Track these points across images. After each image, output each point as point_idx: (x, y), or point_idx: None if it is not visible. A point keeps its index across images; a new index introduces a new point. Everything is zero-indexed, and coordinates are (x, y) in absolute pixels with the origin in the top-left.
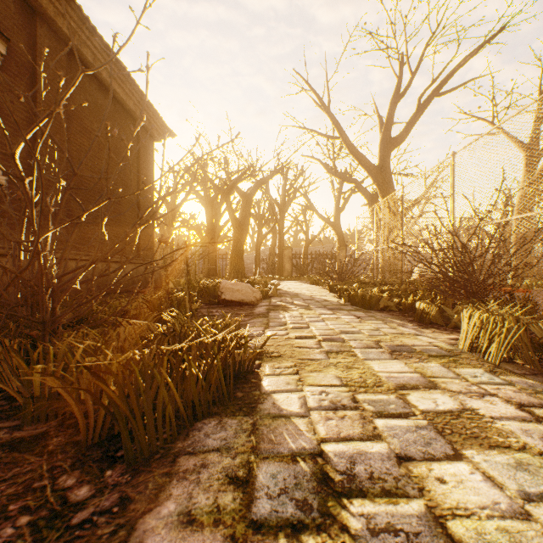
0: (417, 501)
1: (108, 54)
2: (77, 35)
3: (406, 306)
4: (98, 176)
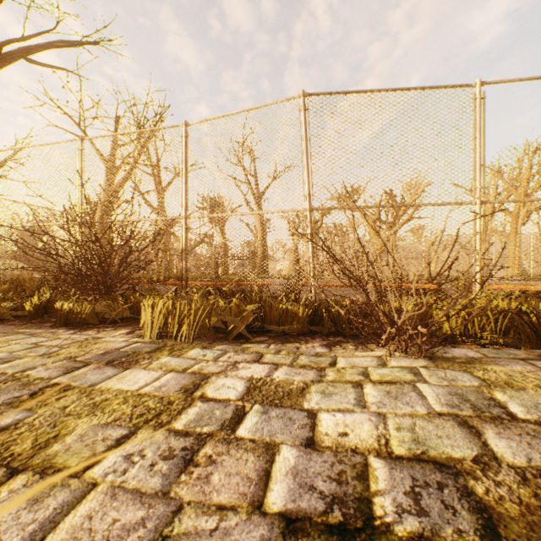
0: (371, 460)
1: None
2: None
3: (35, 310)
4: None
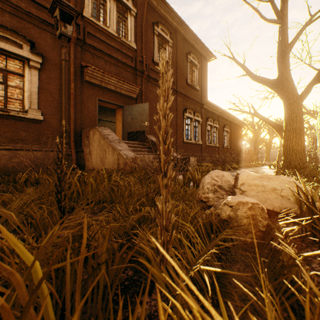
0: None
1: (238, 120)
2: (234, 121)
3: None
4: (235, 141)
